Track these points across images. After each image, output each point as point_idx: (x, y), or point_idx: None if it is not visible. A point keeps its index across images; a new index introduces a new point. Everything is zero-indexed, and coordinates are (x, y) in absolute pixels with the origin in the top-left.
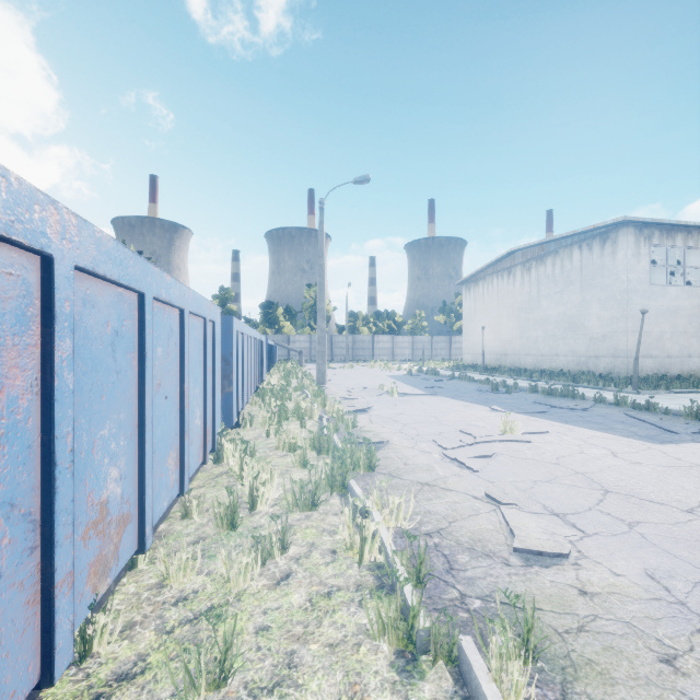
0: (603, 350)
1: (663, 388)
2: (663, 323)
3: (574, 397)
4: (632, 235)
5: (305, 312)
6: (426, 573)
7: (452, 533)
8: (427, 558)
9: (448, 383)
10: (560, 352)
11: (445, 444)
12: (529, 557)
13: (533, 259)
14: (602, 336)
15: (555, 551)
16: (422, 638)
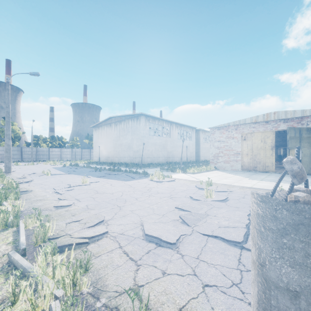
0: (137, 155)
1: (149, 167)
2: (152, 147)
3: (120, 171)
4: (144, 119)
5: (1, 133)
6: (19, 214)
7: (39, 208)
8: (20, 210)
9: (80, 169)
10: (126, 156)
11: (57, 188)
12: (59, 208)
13: (118, 121)
14: (137, 151)
15: (66, 205)
16: (10, 224)
